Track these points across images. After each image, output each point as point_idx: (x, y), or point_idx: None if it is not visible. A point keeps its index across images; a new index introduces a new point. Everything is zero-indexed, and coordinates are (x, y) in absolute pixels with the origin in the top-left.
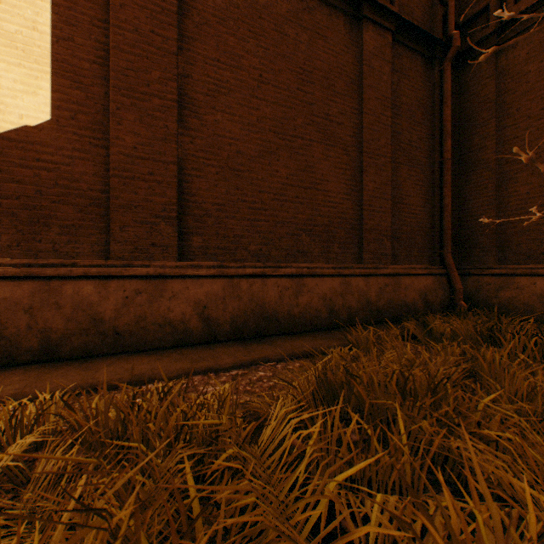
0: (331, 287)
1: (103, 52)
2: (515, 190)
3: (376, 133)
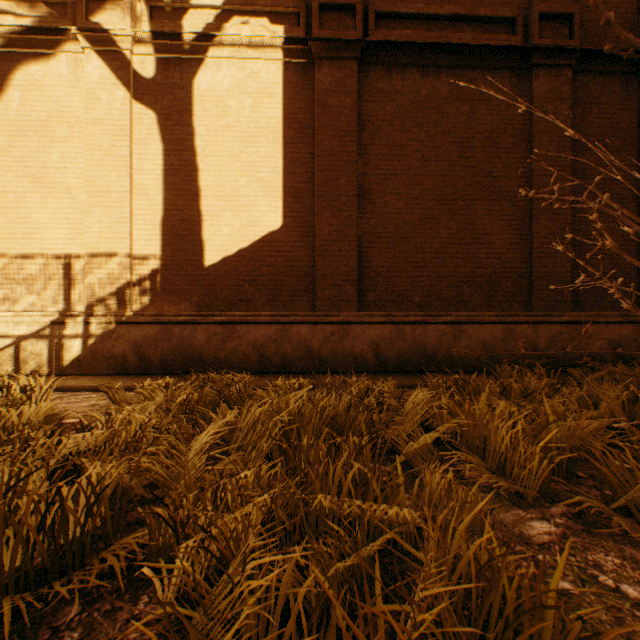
0: (491, 334)
1: (310, 174)
2: None
3: (550, 178)
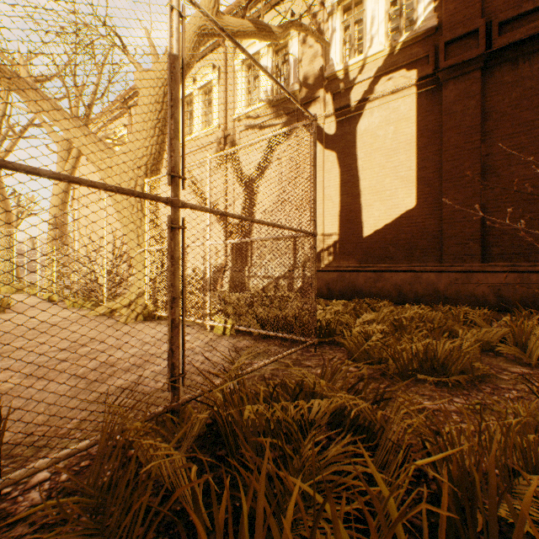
0: None
1: (438, 165)
2: None
3: None
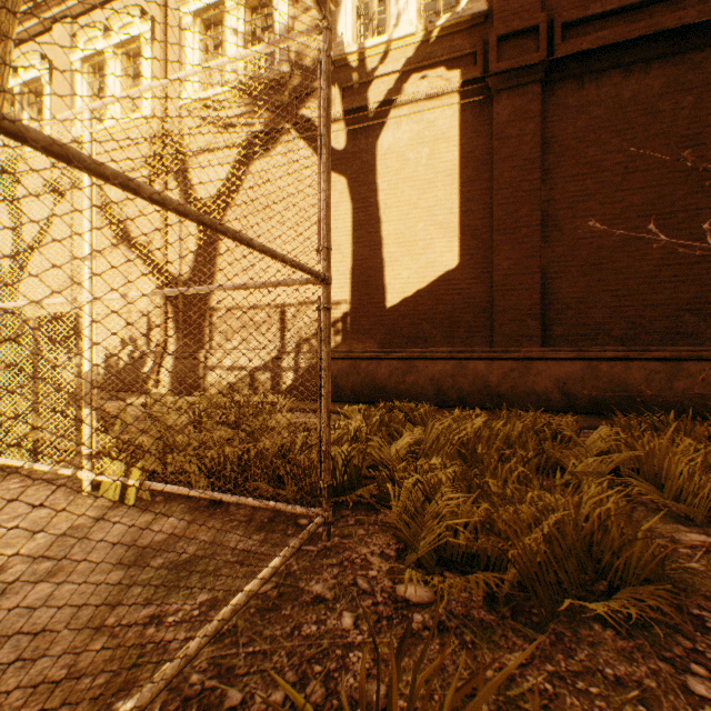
0: None
1: (487, 209)
2: None
3: None
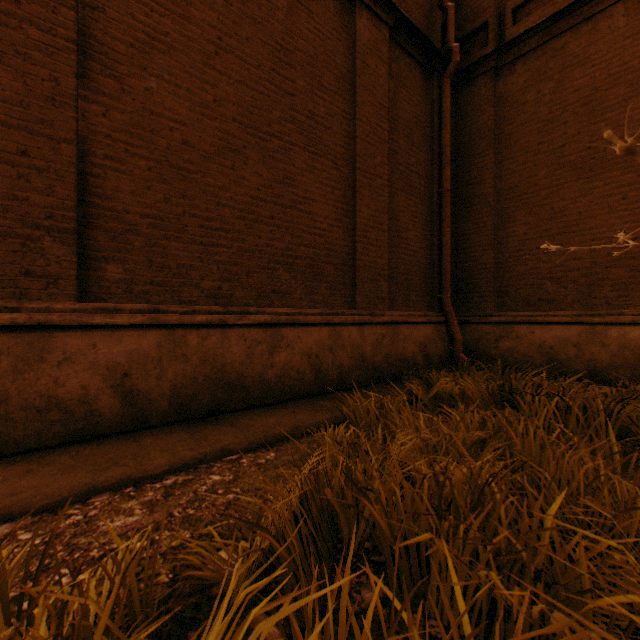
0: (317, 340)
1: None
2: (513, 230)
3: (372, 148)
